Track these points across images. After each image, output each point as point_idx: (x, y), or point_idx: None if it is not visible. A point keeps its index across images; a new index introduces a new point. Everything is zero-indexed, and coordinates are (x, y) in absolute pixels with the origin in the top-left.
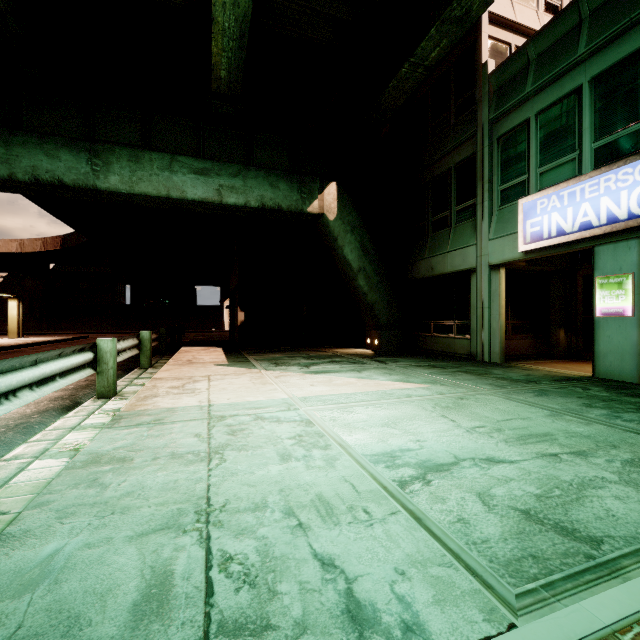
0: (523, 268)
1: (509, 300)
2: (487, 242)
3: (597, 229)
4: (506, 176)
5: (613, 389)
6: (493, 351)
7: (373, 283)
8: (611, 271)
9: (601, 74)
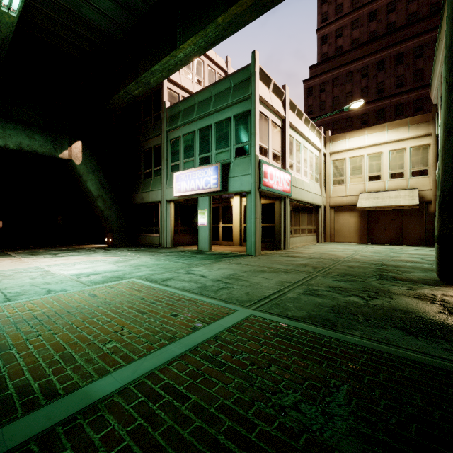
0: (184, 202)
1: (179, 217)
2: (165, 189)
3: (195, 191)
4: (173, 159)
5: (195, 253)
6: (168, 242)
7: (108, 205)
8: (202, 208)
9: (200, 129)
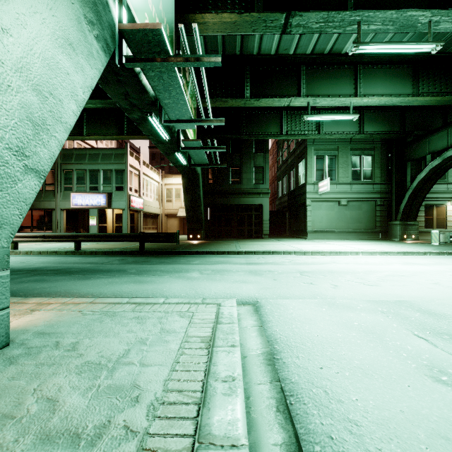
0: (70, 210)
1: (66, 219)
2: (60, 201)
3: (90, 206)
4: (66, 182)
5: None
6: None
7: None
8: (93, 215)
9: (91, 169)
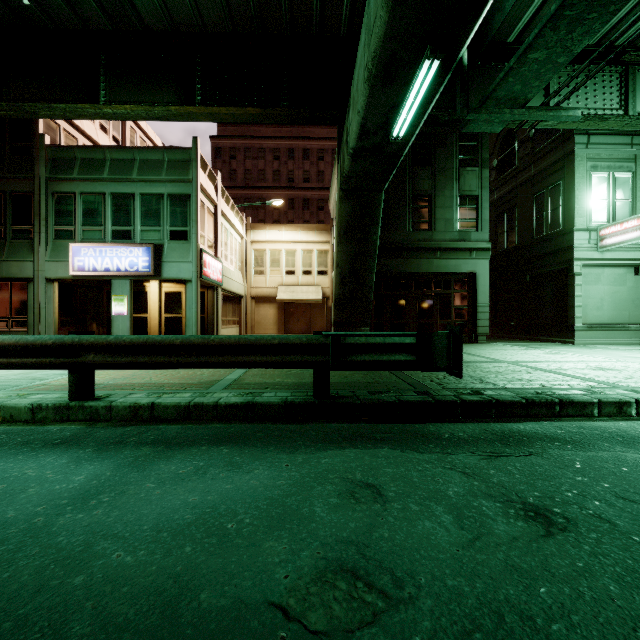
0: (70, 282)
1: (59, 303)
2: (44, 262)
3: (113, 272)
4: (59, 221)
5: None
6: None
7: None
8: (119, 293)
9: (115, 194)
